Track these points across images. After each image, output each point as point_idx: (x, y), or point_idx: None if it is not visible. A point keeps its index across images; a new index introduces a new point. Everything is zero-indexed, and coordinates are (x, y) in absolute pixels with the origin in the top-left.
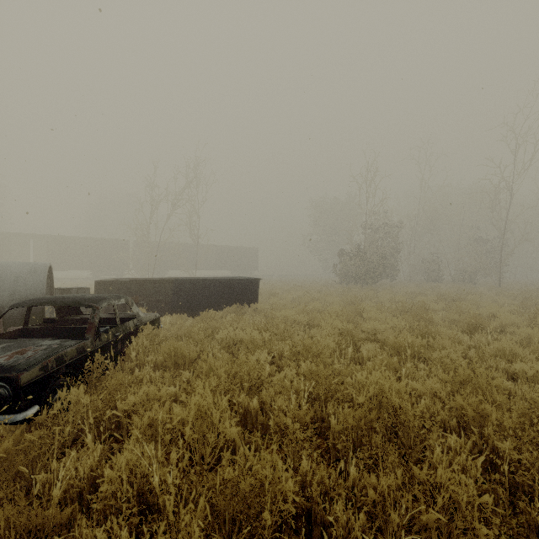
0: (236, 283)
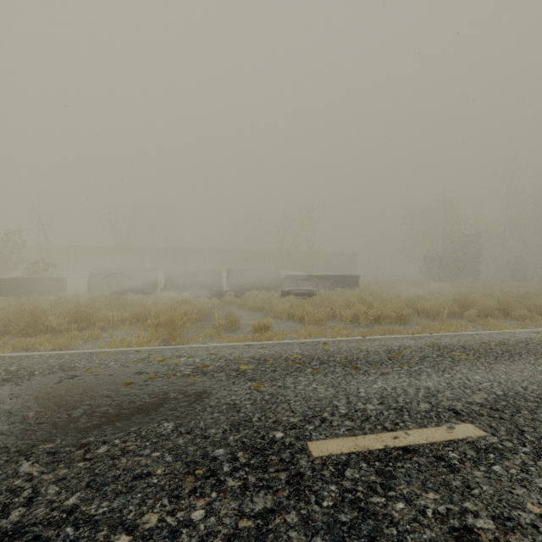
0: (347, 277)
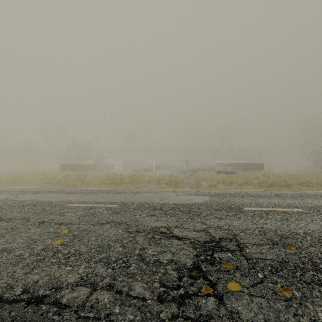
0: (255, 164)
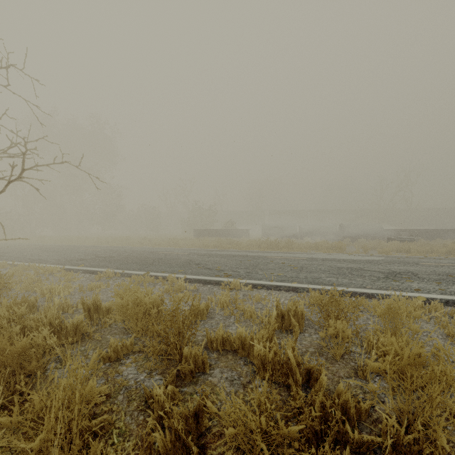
0: (449, 231)
